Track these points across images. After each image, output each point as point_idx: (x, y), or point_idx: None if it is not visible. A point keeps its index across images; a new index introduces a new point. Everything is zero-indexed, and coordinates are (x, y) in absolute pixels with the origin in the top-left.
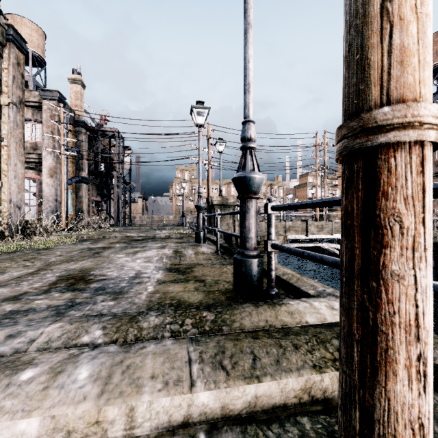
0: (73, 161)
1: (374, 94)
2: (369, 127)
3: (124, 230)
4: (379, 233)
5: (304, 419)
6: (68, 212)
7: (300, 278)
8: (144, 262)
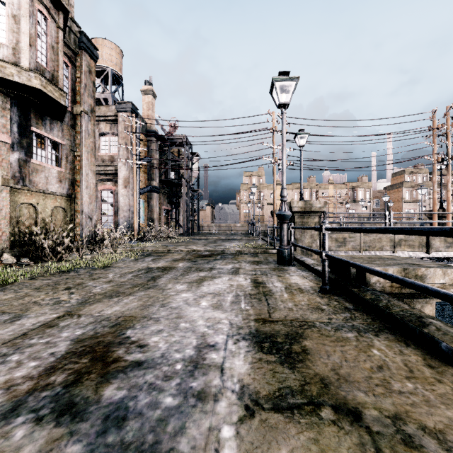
0: (145, 171)
1: None
2: None
3: (191, 241)
4: None
5: None
6: (141, 221)
7: None
8: (212, 308)
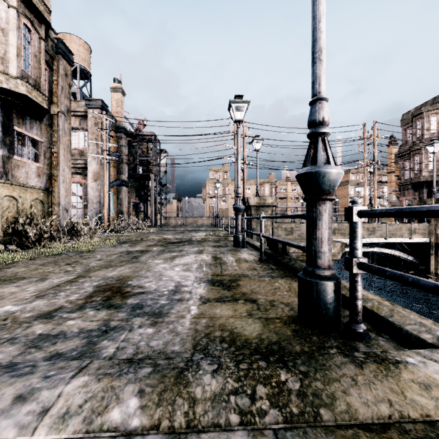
0: (114, 166)
1: None
2: None
3: (160, 232)
4: None
5: None
6: (110, 214)
7: (395, 310)
8: (183, 270)
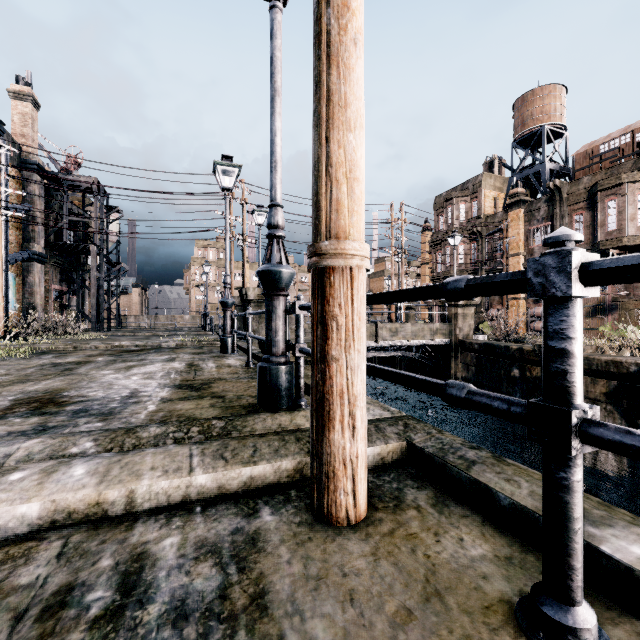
0: (18, 226)
1: (323, 230)
2: (318, 253)
3: (109, 338)
4: (325, 329)
5: (292, 491)
6: (9, 309)
7: None
8: (143, 379)
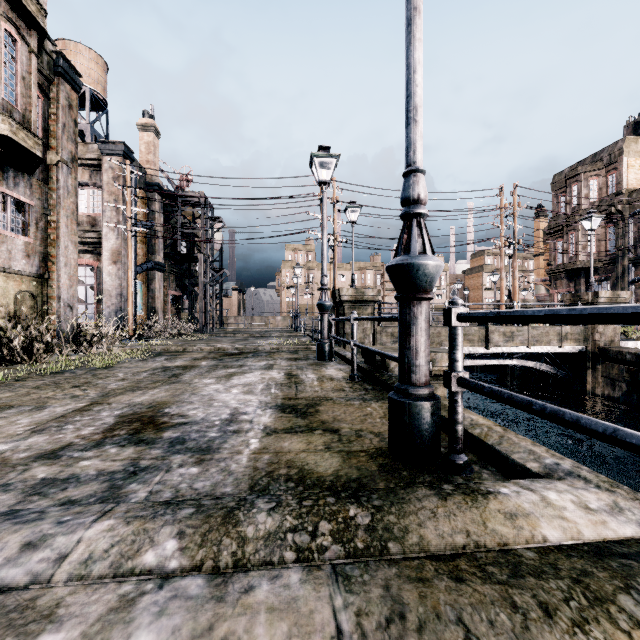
0: (144, 241)
1: None
2: None
3: (213, 339)
4: None
5: None
6: (137, 312)
7: (505, 436)
8: (243, 393)
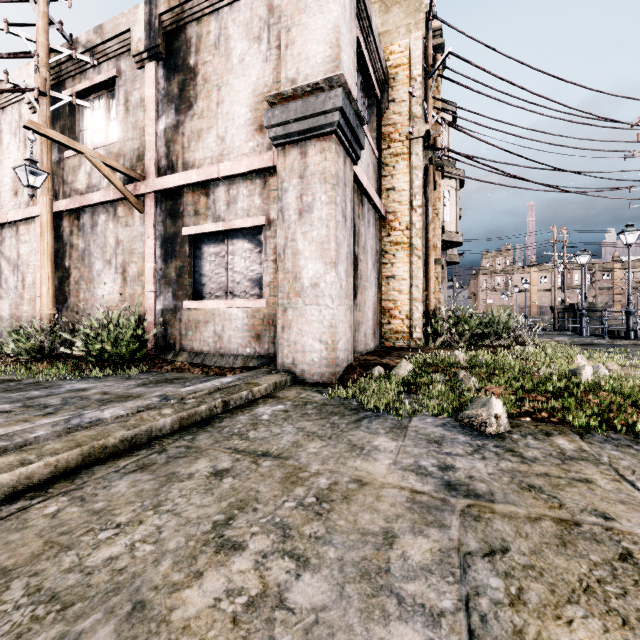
0: None
1: None
2: None
3: None
4: None
5: None
6: None
7: None
8: None
